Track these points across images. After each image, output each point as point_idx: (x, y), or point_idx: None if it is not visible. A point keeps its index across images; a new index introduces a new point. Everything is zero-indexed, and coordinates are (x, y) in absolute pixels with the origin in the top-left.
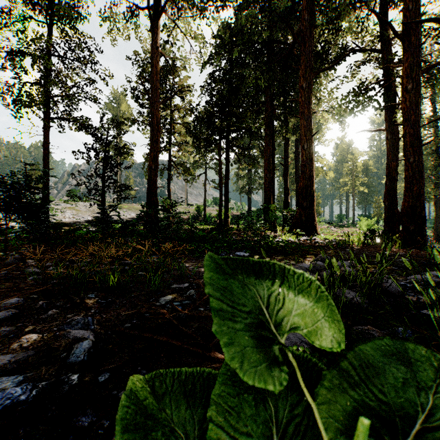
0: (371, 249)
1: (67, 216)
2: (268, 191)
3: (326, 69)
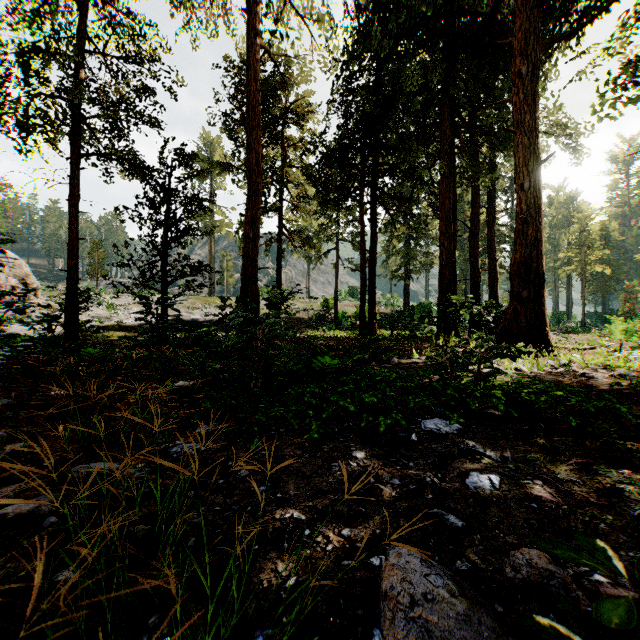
0: None
1: (132, 315)
2: (446, 272)
3: (568, 34)
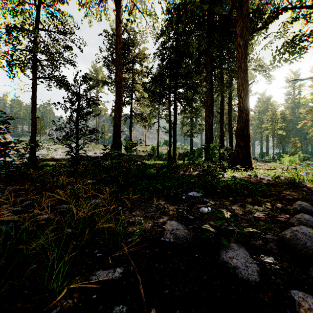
0: None
1: (59, 154)
2: (208, 133)
3: (260, 28)
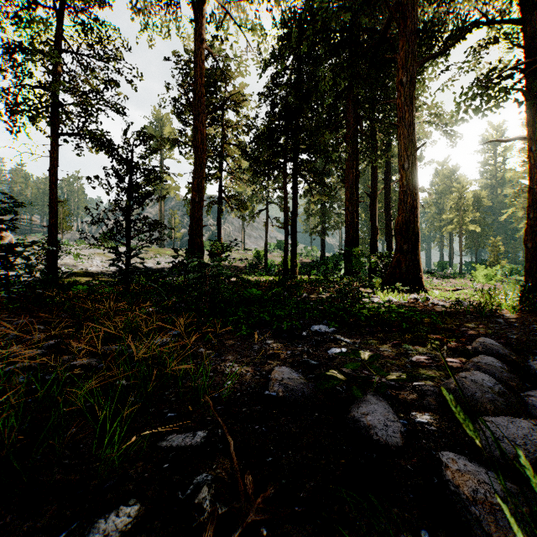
0: None
1: (95, 264)
2: (350, 230)
3: (436, 54)
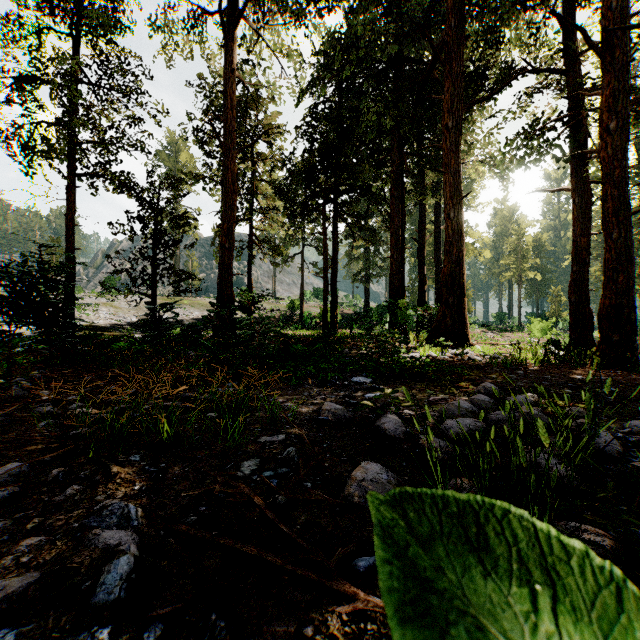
0: (555, 371)
1: (102, 316)
2: (395, 280)
3: (482, 99)
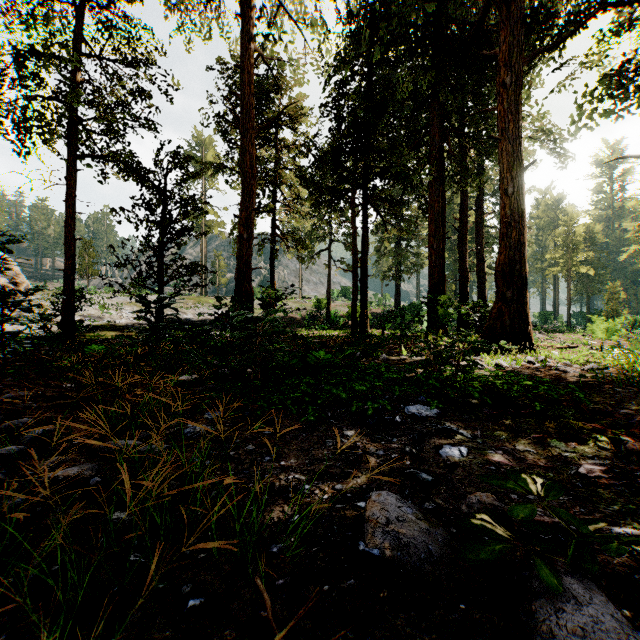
0: None
1: (125, 315)
2: (435, 273)
3: (549, 47)
